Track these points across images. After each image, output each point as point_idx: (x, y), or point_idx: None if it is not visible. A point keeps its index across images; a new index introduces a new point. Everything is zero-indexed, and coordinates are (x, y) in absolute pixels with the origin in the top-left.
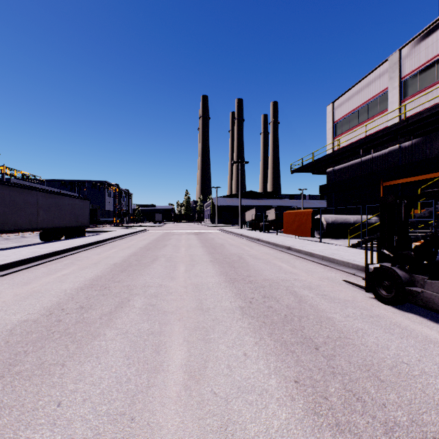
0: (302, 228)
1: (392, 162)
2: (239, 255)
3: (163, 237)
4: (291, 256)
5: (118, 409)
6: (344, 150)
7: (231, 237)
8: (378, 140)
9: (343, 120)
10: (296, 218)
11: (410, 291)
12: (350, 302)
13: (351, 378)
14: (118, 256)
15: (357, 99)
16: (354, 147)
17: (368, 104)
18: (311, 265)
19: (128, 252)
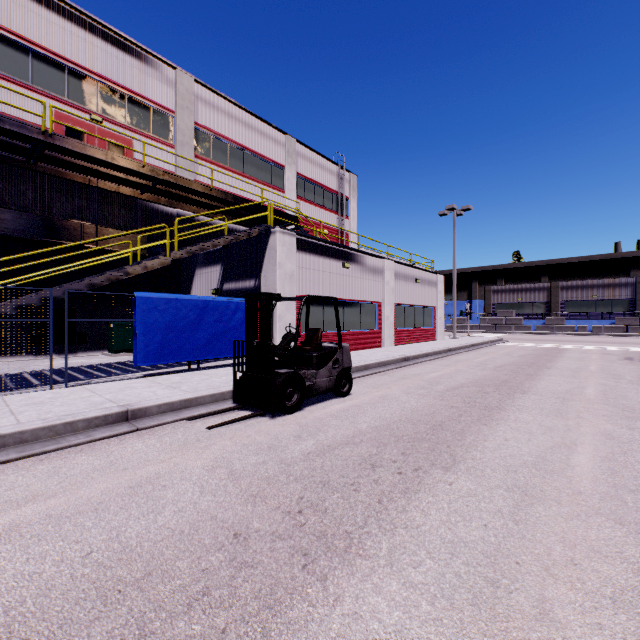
0: None
1: None
2: None
3: None
4: None
5: (635, 452)
6: None
7: None
8: None
9: None
10: None
11: (309, 387)
12: (306, 424)
13: (449, 416)
14: None
15: None
16: None
17: None
18: None
19: None
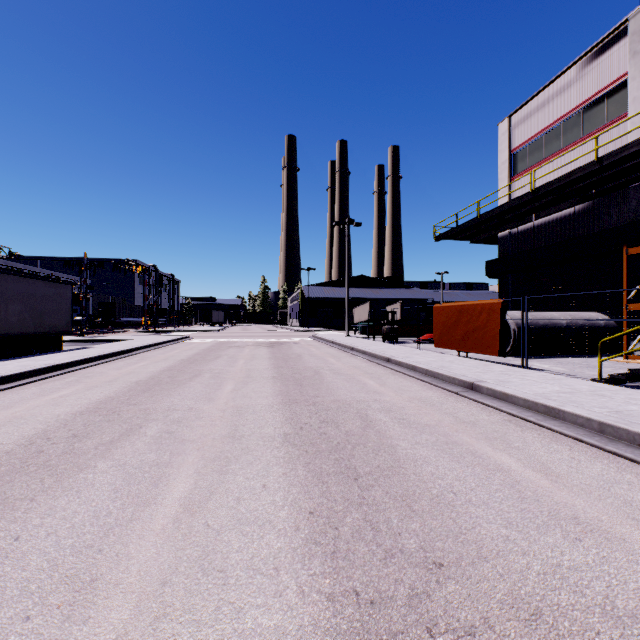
0: (478, 338)
1: (638, 212)
2: (359, 409)
3: (207, 353)
4: (495, 415)
5: None
6: (545, 190)
7: (334, 353)
8: (616, 169)
9: (530, 145)
10: (463, 317)
11: None
12: None
13: None
14: (42, 418)
15: (559, 104)
16: (566, 184)
17: (583, 110)
18: (589, 459)
19: (92, 397)
